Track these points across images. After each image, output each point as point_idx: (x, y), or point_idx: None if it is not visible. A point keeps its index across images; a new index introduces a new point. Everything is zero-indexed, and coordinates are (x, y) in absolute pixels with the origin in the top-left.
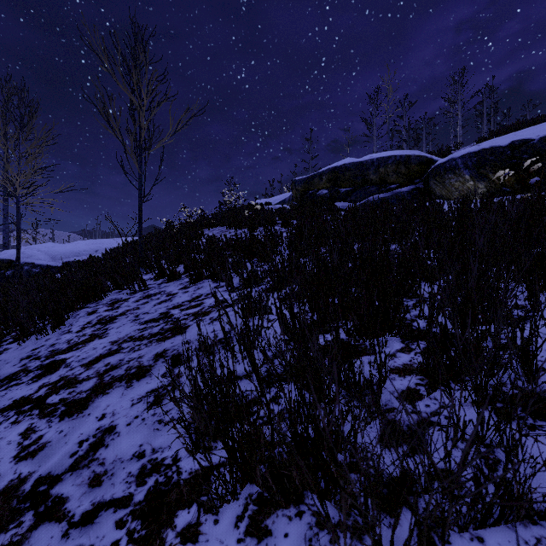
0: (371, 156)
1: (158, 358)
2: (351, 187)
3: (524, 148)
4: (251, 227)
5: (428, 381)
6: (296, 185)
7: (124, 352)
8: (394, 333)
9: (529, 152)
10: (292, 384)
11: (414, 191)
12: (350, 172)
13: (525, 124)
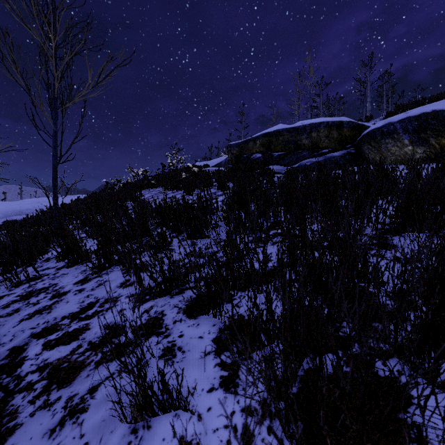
0: (302, 122)
1: None
2: (283, 151)
3: None
4: (187, 189)
5: None
6: (231, 149)
7: None
8: None
9: None
10: None
11: (346, 156)
12: (283, 137)
13: (426, 100)
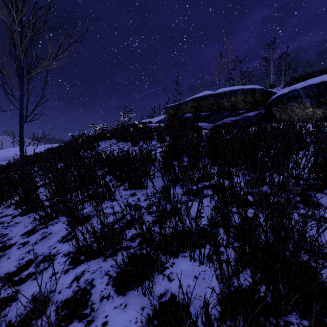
0: (223, 89)
1: None
2: (209, 111)
3: None
4: (133, 142)
5: None
6: (169, 110)
7: None
8: None
9: None
10: None
11: (258, 115)
12: (208, 101)
13: (315, 73)
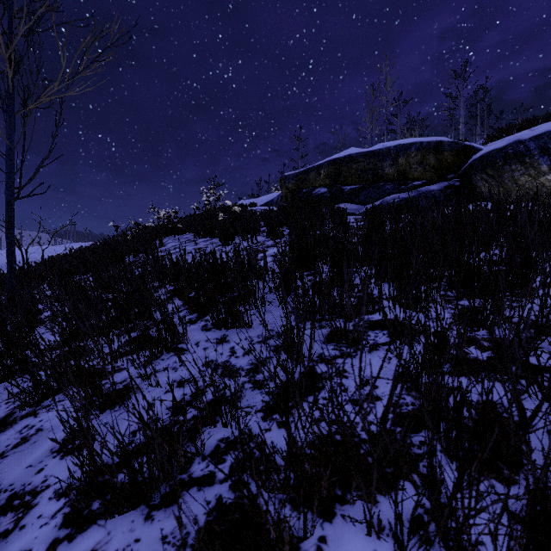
0: (384, 145)
1: None
2: (358, 184)
3: None
4: (223, 237)
5: None
6: (286, 182)
7: None
8: None
9: None
10: None
11: (448, 190)
12: (357, 165)
13: (539, 120)
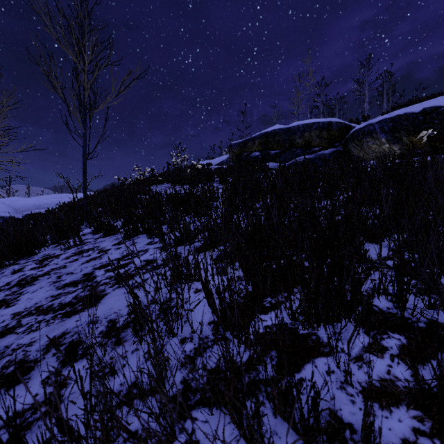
0: (297, 123)
1: (50, 347)
2: (279, 149)
3: (435, 114)
4: (192, 183)
5: (433, 426)
6: (232, 148)
7: (17, 333)
8: (353, 318)
9: (439, 117)
10: (217, 413)
11: (335, 153)
12: (279, 137)
13: (420, 100)
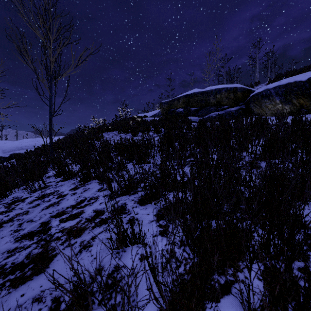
0: (210, 87)
1: None
2: (198, 107)
3: None
4: (133, 133)
5: None
6: (163, 105)
7: None
8: None
9: None
10: None
11: (239, 110)
12: (197, 98)
13: (296, 71)
